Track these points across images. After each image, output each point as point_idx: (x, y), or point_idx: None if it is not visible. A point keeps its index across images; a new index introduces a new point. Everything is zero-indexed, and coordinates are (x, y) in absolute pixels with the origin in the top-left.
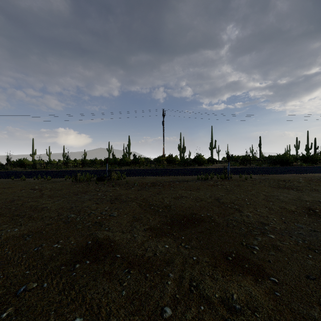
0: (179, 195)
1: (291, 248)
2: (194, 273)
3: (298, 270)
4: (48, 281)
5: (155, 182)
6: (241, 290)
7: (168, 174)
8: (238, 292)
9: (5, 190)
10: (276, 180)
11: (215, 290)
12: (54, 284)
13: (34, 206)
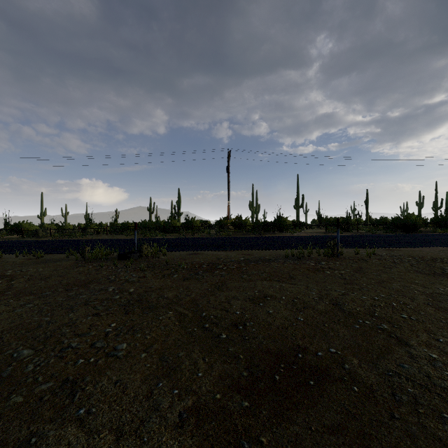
0: (259, 294)
1: None
2: None
3: None
4: None
5: (215, 263)
6: None
7: (236, 246)
8: None
9: None
10: (418, 258)
11: None
12: None
13: None
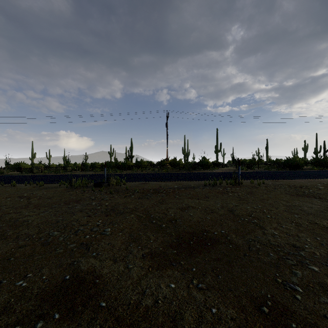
0: (185, 205)
1: None
2: None
3: None
4: None
5: (158, 189)
6: None
7: (172, 179)
8: None
9: None
10: (291, 186)
11: None
12: None
13: (14, 219)
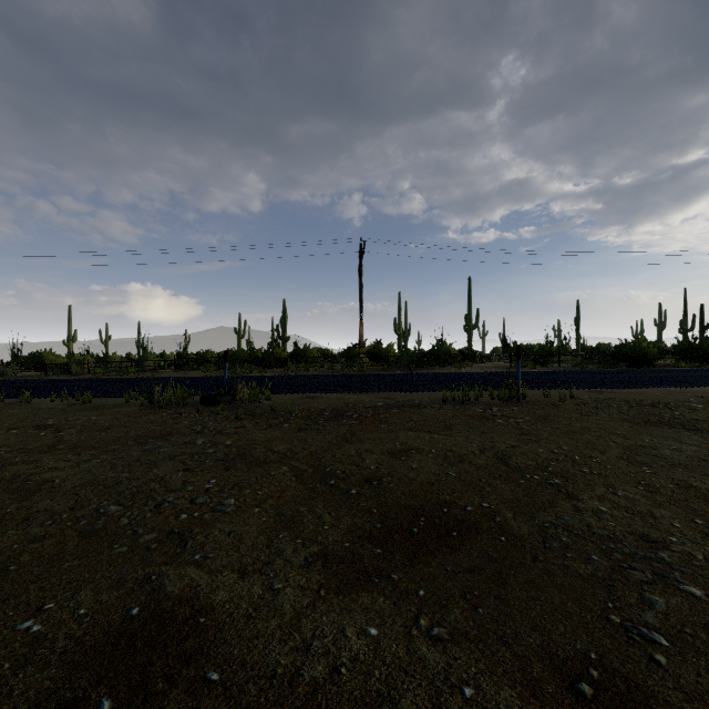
0: (401, 446)
1: None
2: None
3: None
4: None
5: (342, 409)
6: None
7: (372, 387)
8: None
9: None
10: (633, 403)
11: None
12: None
13: (22, 477)
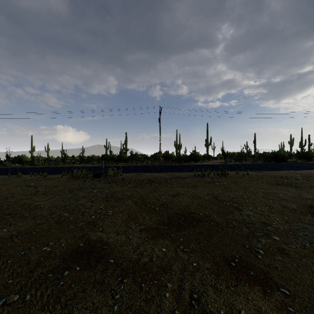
0: (176, 193)
1: (298, 252)
2: (194, 283)
3: (310, 279)
4: (32, 292)
5: (152, 179)
6: (249, 304)
7: (164, 170)
8: (246, 308)
9: (0, 187)
10: (273, 176)
11: (220, 305)
12: (38, 296)
13: (27, 204)
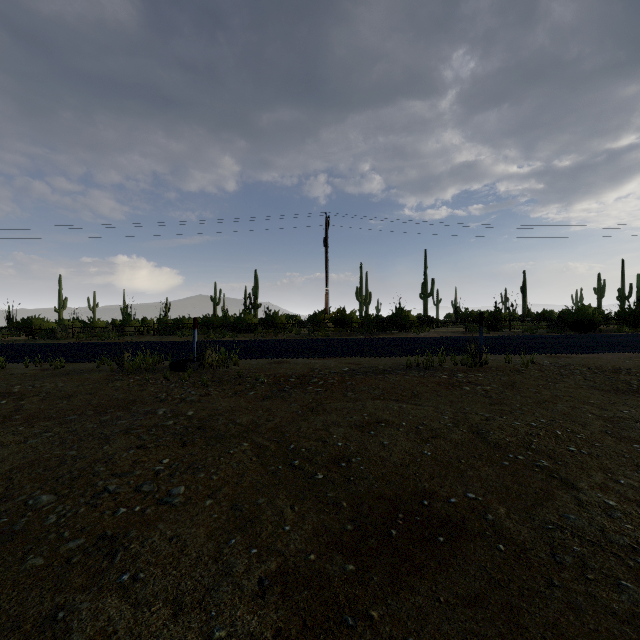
0: (370, 418)
1: None
2: None
3: None
4: None
5: (308, 375)
6: None
7: (337, 352)
8: None
9: None
10: (595, 369)
11: None
12: None
13: None
